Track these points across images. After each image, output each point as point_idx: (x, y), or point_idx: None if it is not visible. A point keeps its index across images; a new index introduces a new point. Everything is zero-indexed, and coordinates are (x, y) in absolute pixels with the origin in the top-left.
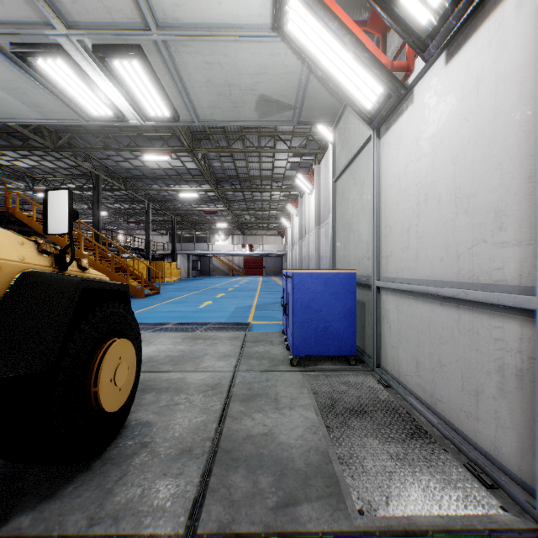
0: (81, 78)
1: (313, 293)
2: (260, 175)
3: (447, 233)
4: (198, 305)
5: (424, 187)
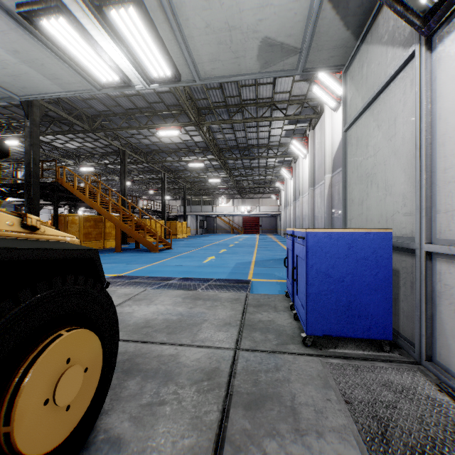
0: (84, 38)
1: (332, 258)
2: (257, 144)
3: None
4: (203, 260)
5: None
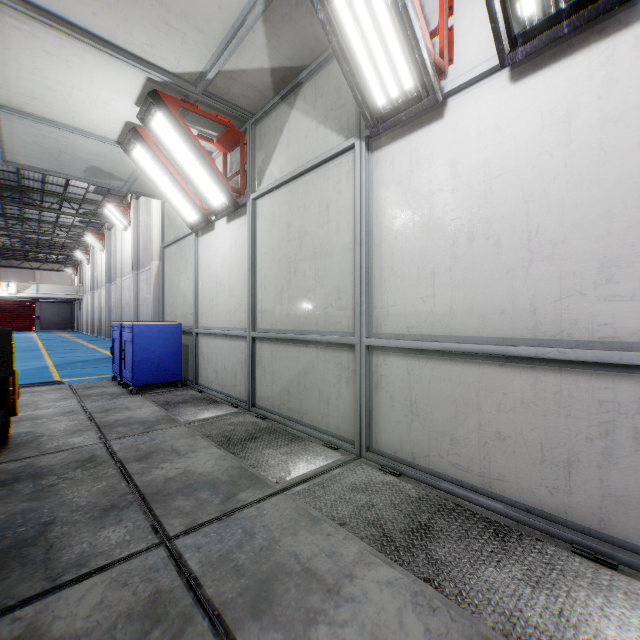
0: None
1: (150, 339)
2: (42, 188)
3: (227, 304)
4: None
5: (219, 278)
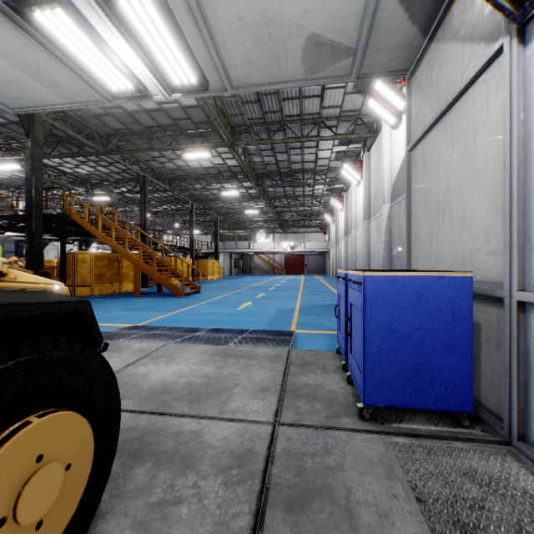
0: (88, 35)
1: (397, 309)
2: (302, 168)
3: None
4: (237, 307)
5: None
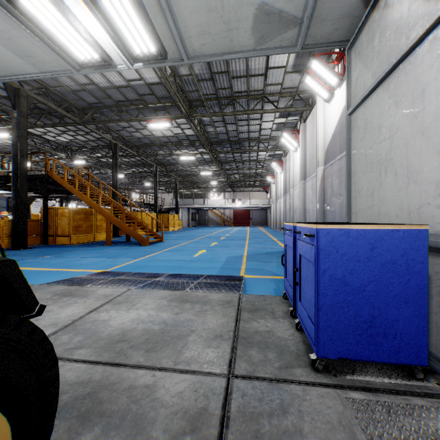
0: (52, 2)
1: (350, 262)
2: (248, 137)
3: None
4: (193, 254)
5: None
